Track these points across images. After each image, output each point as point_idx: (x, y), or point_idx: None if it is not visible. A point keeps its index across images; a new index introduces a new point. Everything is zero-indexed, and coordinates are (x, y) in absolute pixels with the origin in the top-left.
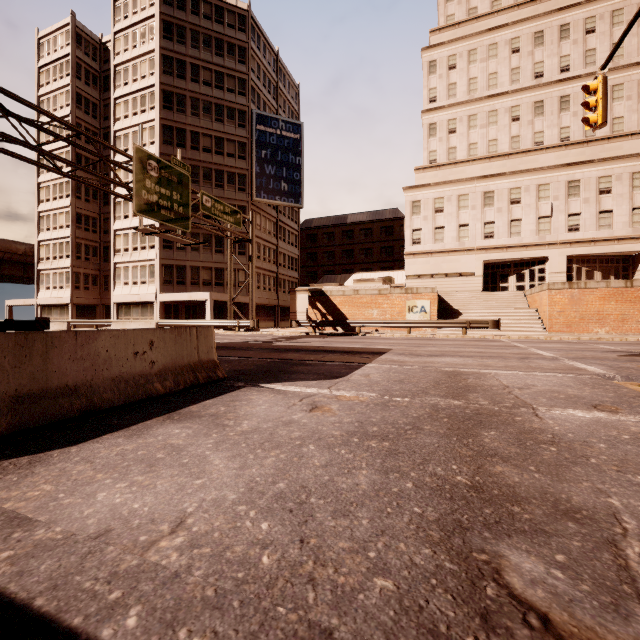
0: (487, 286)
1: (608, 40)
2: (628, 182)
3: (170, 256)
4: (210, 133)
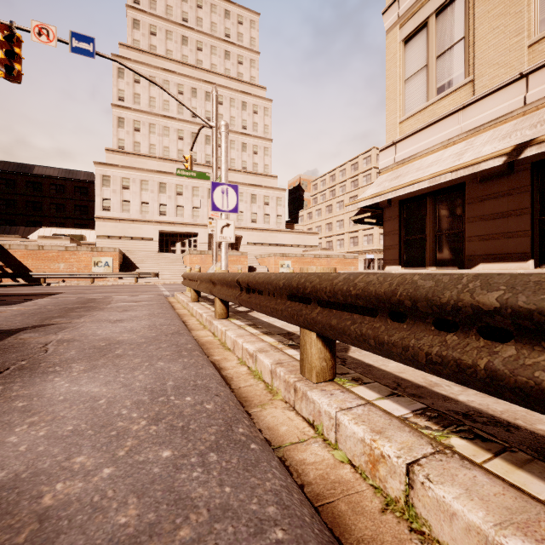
0: (163, 248)
1: (229, 113)
2: None
3: None
4: None
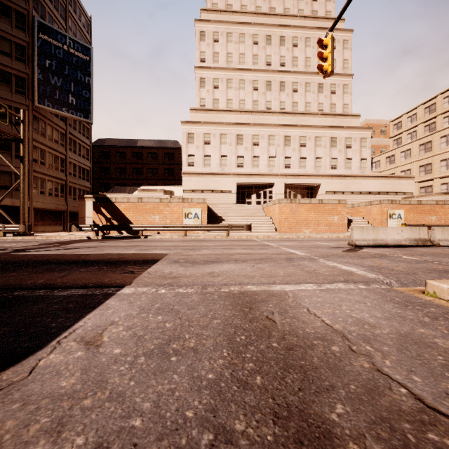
0: (239, 201)
1: (304, 54)
2: (314, 142)
3: None
4: None
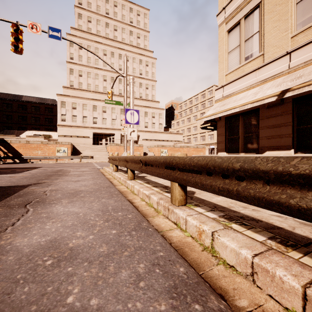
0: (95, 142)
1: (132, 66)
2: None
3: None
4: None
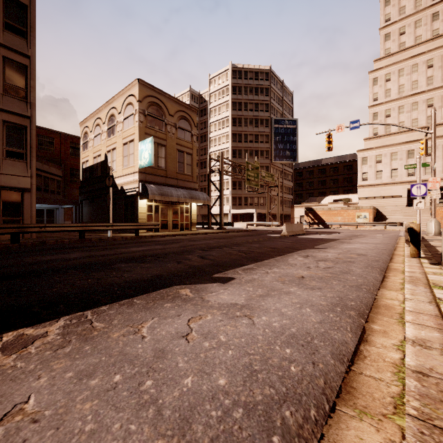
0: (411, 202)
1: None
2: None
3: (235, 193)
4: (252, 133)
